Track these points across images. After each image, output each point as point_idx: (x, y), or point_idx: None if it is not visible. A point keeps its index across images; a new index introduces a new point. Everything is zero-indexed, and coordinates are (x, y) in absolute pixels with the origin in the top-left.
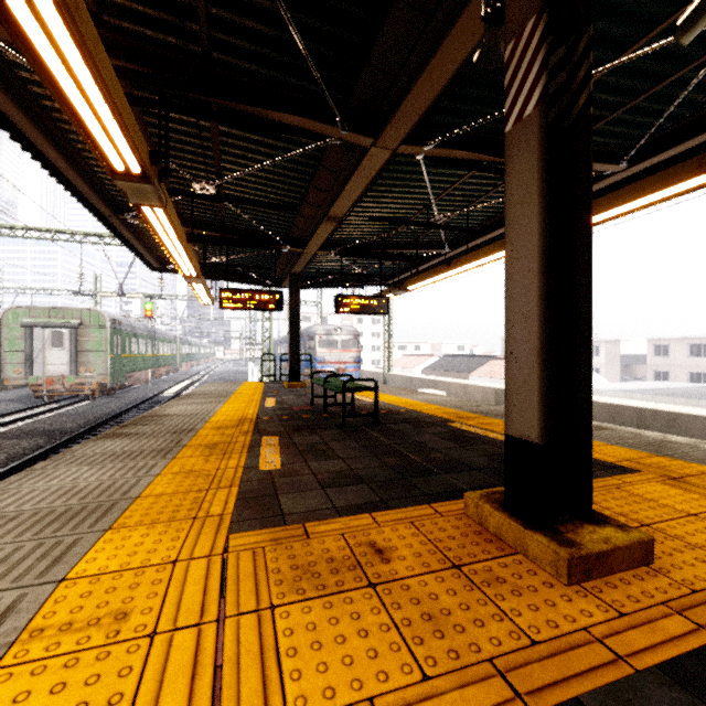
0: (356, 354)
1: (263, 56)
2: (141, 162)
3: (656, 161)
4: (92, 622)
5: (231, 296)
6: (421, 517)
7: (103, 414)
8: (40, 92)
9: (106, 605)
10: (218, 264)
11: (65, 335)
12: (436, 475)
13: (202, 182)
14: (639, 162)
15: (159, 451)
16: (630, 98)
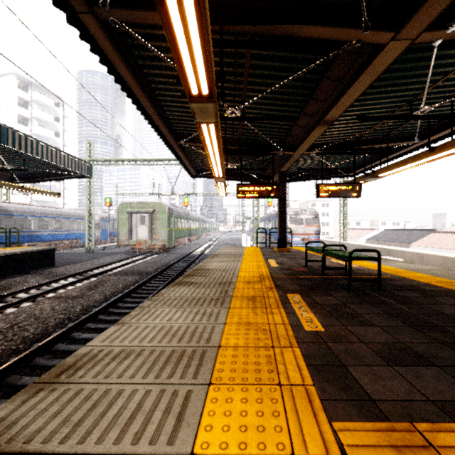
0: (317, 228)
1: None
2: (212, 82)
3: None
4: None
5: (243, 188)
6: None
7: (165, 263)
8: (142, 63)
9: None
10: (232, 169)
11: (146, 218)
12: None
13: (232, 108)
14: None
15: (216, 300)
16: None
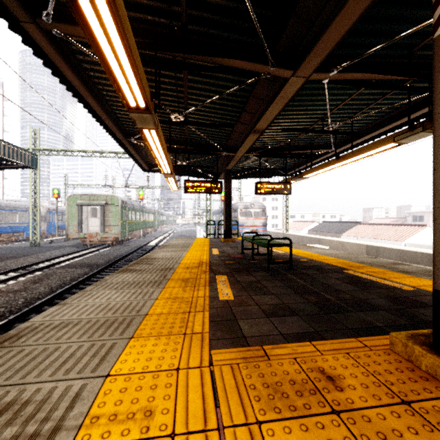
0: (264, 221)
1: (219, 22)
2: (146, 99)
3: None
4: (129, 416)
5: (190, 184)
6: (354, 349)
7: (117, 255)
8: (88, 67)
9: (137, 401)
10: (182, 165)
11: (98, 210)
12: (351, 313)
13: (176, 113)
14: None
15: (154, 282)
16: None
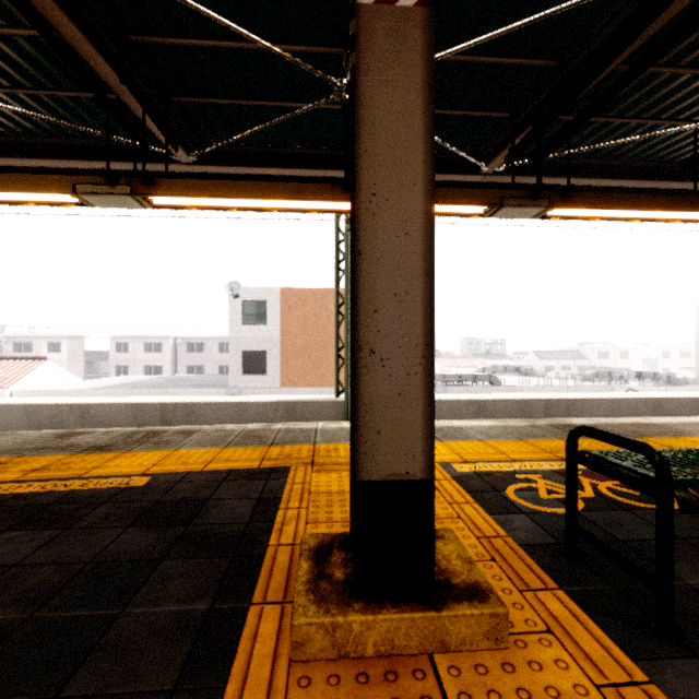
0: None
1: None
2: None
3: (216, 171)
4: None
5: None
6: None
7: None
8: None
9: None
10: None
11: None
12: (117, 624)
13: None
14: (204, 164)
15: None
16: (225, 95)
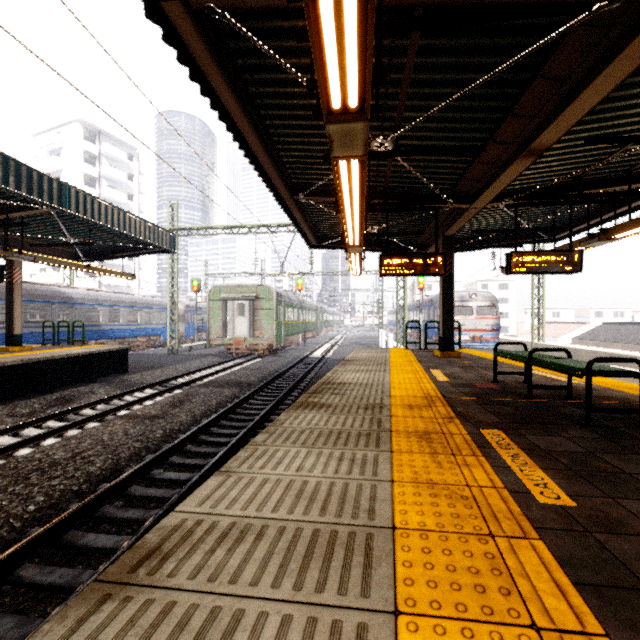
0: (494, 321)
1: None
2: (368, 82)
3: None
4: None
5: (391, 262)
6: None
7: (272, 370)
8: (248, 78)
9: None
10: (371, 234)
11: (246, 306)
12: None
13: (381, 138)
14: None
15: (366, 436)
16: None
